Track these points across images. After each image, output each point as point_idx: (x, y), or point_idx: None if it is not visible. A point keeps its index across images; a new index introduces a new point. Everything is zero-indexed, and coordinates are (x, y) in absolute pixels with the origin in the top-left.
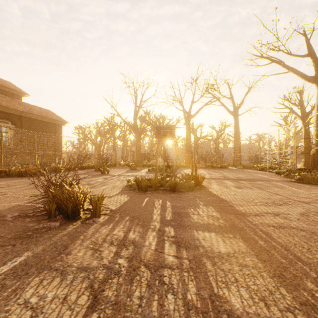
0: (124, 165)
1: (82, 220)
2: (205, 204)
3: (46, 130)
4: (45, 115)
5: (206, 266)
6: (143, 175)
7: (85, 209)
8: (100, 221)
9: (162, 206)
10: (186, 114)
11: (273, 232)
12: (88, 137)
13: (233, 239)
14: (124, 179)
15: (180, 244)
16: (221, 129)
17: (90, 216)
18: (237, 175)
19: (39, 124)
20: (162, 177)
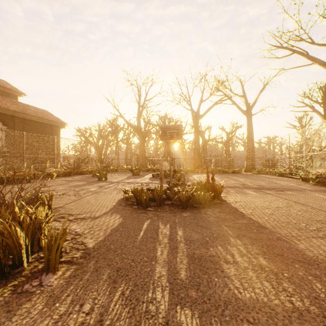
0: (127, 170)
1: (19, 282)
2: (238, 236)
3: (42, 132)
4: (41, 115)
5: None
6: (146, 182)
7: (42, 248)
8: (51, 286)
9: (170, 240)
10: (194, 113)
11: None
12: (88, 140)
13: None
14: (123, 187)
15: None
16: (232, 131)
17: (40, 268)
18: (256, 182)
19: (34, 126)
20: (168, 186)
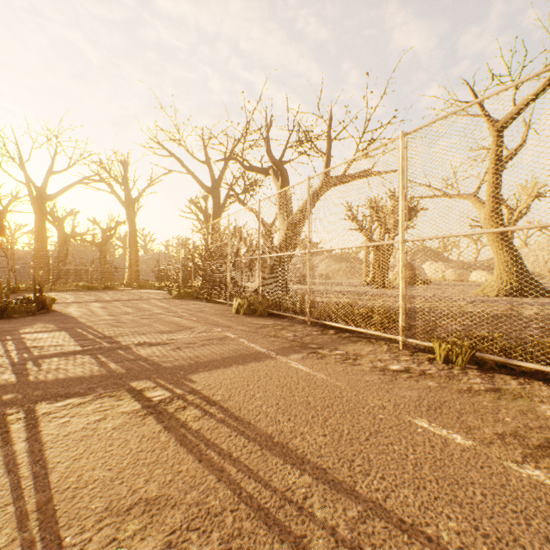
0: None
1: None
2: (46, 322)
3: None
4: None
5: (27, 342)
6: None
7: None
8: None
9: None
10: (35, 190)
11: (97, 326)
12: None
13: (59, 333)
14: None
15: (6, 341)
16: (112, 227)
17: None
18: (119, 297)
19: None
20: None
